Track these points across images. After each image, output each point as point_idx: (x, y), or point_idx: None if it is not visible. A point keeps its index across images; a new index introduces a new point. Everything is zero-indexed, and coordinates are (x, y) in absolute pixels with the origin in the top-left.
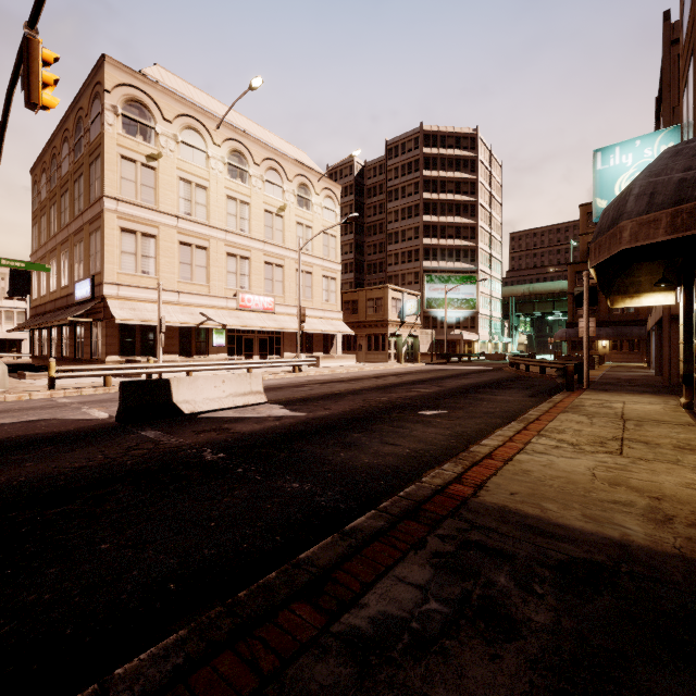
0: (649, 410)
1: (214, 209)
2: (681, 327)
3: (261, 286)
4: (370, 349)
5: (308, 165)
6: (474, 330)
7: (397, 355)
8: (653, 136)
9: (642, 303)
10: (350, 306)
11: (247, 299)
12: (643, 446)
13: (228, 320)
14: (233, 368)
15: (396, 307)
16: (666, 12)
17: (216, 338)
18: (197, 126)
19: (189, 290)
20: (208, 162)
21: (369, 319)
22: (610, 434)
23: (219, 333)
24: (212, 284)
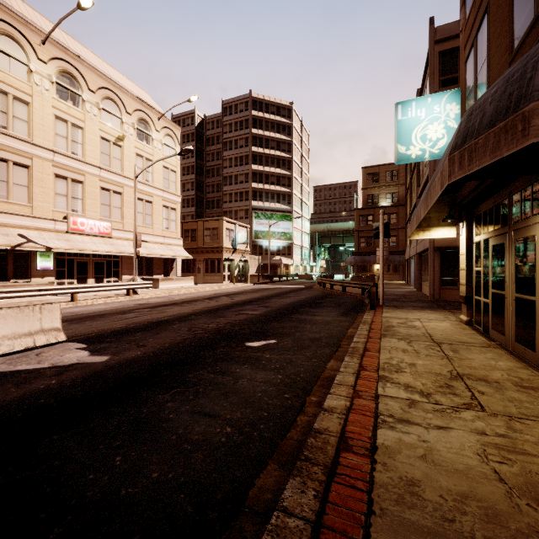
0: (445, 329)
1: (39, 127)
2: (462, 257)
3: (97, 211)
4: (207, 271)
5: (148, 103)
6: (290, 256)
7: (230, 276)
8: (440, 95)
9: (432, 236)
10: (190, 234)
11: (80, 223)
12: (488, 387)
13: (56, 242)
14: (51, 293)
15: (229, 236)
16: (431, 18)
17: (41, 261)
18: (15, 35)
19: (4, 209)
20: (30, 76)
21: (206, 245)
22: (444, 368)
23: (44, 256)
24: (36, 205)
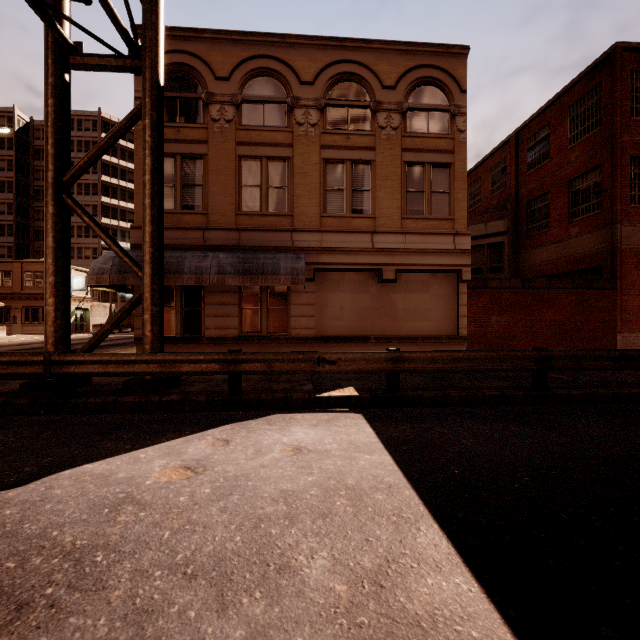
0: None
1: None
2: None
3: None
4: (28, 321)
5: None
6: None
7: None
8: None
9: None
10: (1, 276)
11: None
12: None
13: None
14: None
15: None
16: None
17: None
18: None
19: None
20: None
21: (26, 291)
22: None
23: None
24: None
